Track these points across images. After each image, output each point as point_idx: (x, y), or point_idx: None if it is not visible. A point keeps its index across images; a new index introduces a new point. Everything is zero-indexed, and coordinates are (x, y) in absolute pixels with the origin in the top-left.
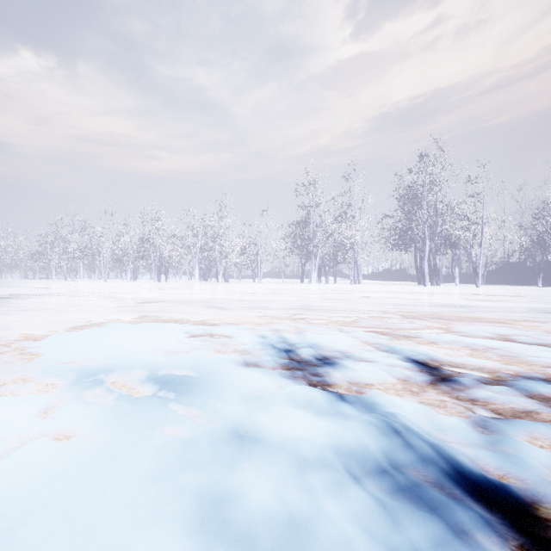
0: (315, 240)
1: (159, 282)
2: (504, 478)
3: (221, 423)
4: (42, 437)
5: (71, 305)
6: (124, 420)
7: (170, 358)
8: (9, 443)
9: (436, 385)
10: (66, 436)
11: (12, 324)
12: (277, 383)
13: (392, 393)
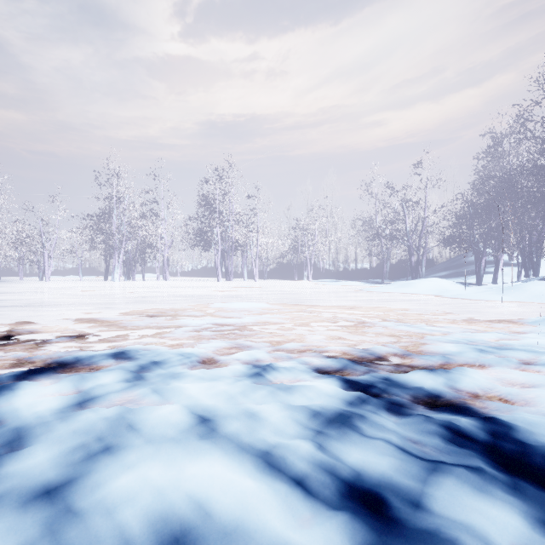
0: (117, 235)
1: None
2: None
3: None
4: None
5: None
6: None
7: None
8: None
9: None
10: None
11: None
12: None
13: None
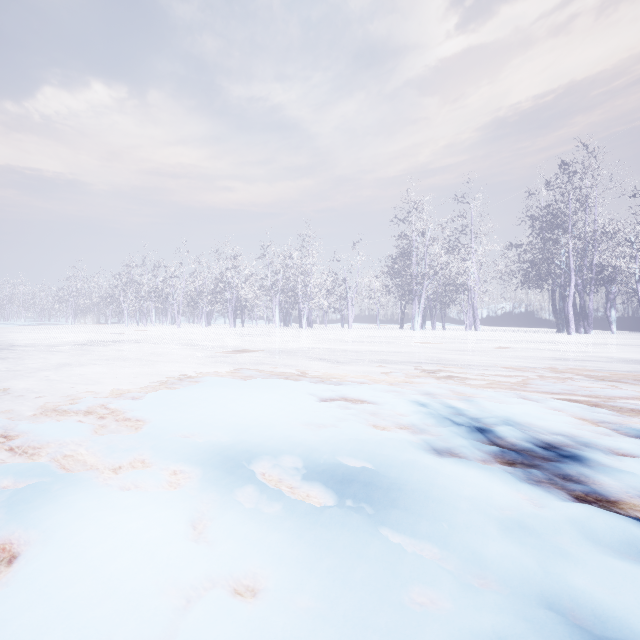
0: (420, 277)
1: (236, 328)
2: None
3: (504, 584)
4: (212, 588)
5: (155, 354)
6: (330, 563)
7: (317, 435)
8: (166, 599)
9: None
10: (247, 587)
11: (101, 376)
12: (521, 493)
13: None
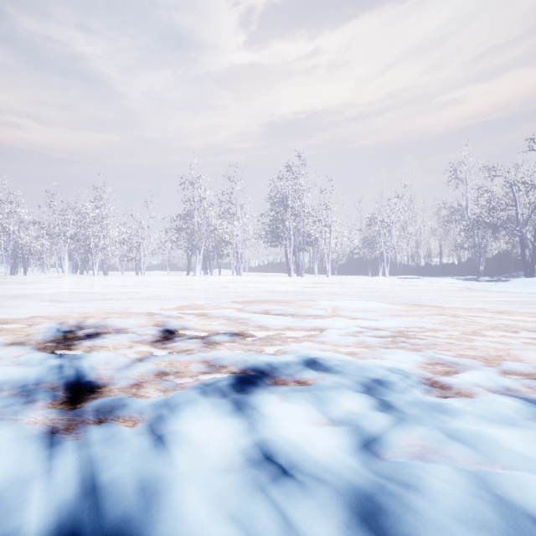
0: (198, 234)
1: (14, 276)
2: (108, 379)
3: None
4: None
5: None
6: None
7: None
8: None
9: (156, 342)
10: None
11: None
12: (21, 352)
13: (113, 350)
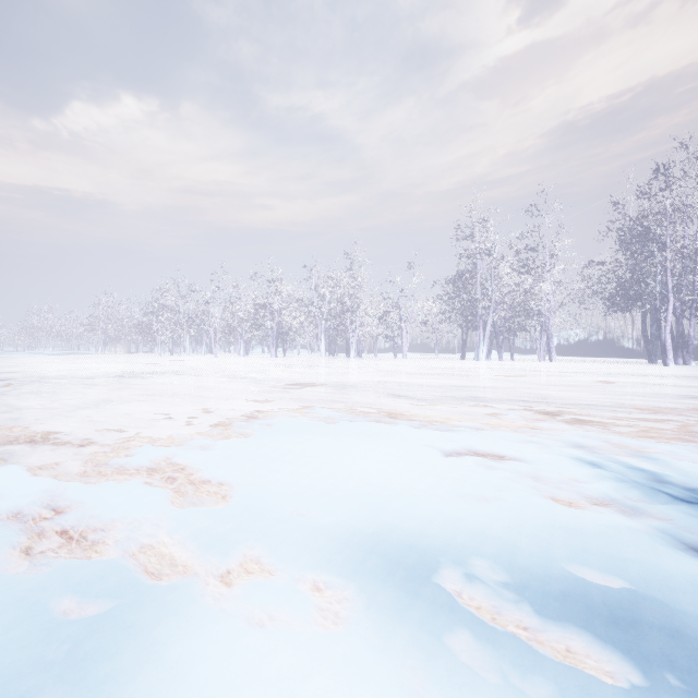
0: (486, 300)
1: (277, 358)
2: None
3: None
4: None
5: (202, 388)
6: None
7: (488, 517)
8: None
9: None
10: None
11: (151, 416)
12: None
13: None
